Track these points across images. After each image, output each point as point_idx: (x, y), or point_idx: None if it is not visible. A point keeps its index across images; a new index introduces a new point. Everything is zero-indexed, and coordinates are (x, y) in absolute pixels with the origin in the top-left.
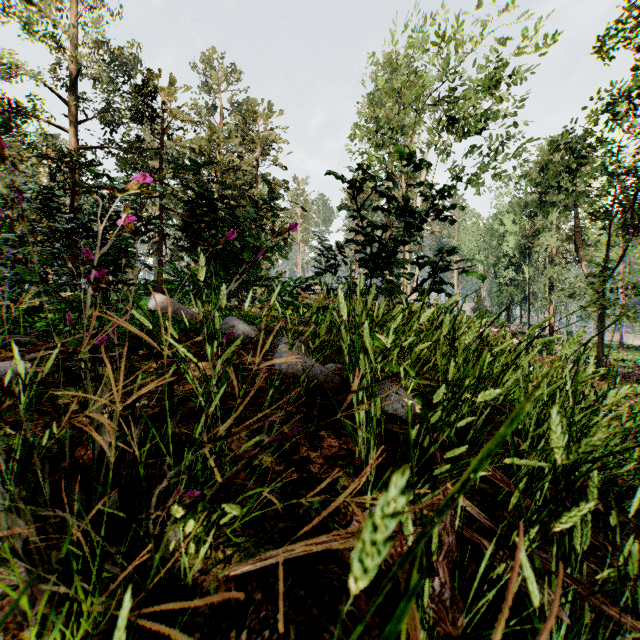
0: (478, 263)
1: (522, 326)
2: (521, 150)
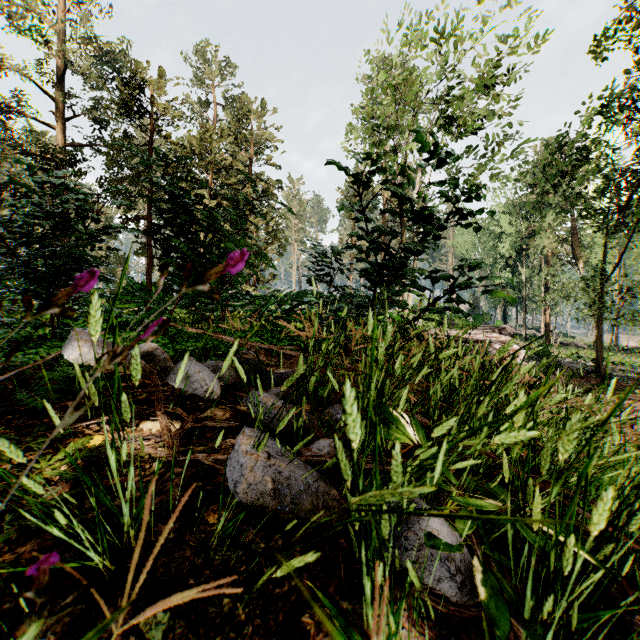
0: None
1: (517, 327)
2: (520, 150)
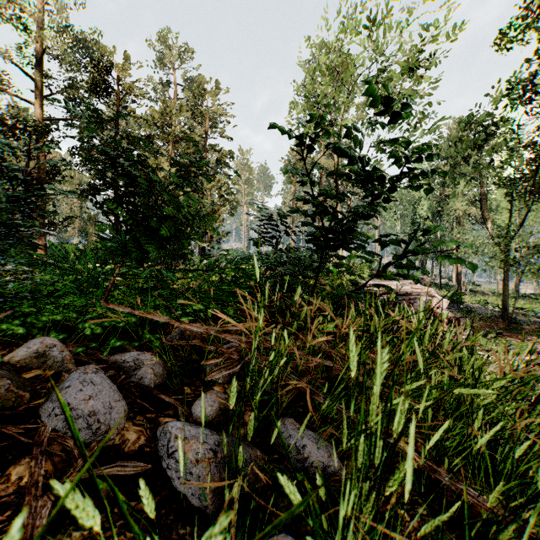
0: (396, 223)
1: (433, 277)
2: (438, 126)
